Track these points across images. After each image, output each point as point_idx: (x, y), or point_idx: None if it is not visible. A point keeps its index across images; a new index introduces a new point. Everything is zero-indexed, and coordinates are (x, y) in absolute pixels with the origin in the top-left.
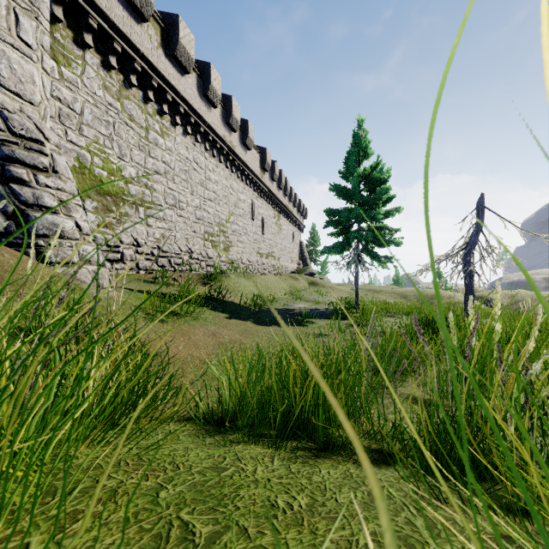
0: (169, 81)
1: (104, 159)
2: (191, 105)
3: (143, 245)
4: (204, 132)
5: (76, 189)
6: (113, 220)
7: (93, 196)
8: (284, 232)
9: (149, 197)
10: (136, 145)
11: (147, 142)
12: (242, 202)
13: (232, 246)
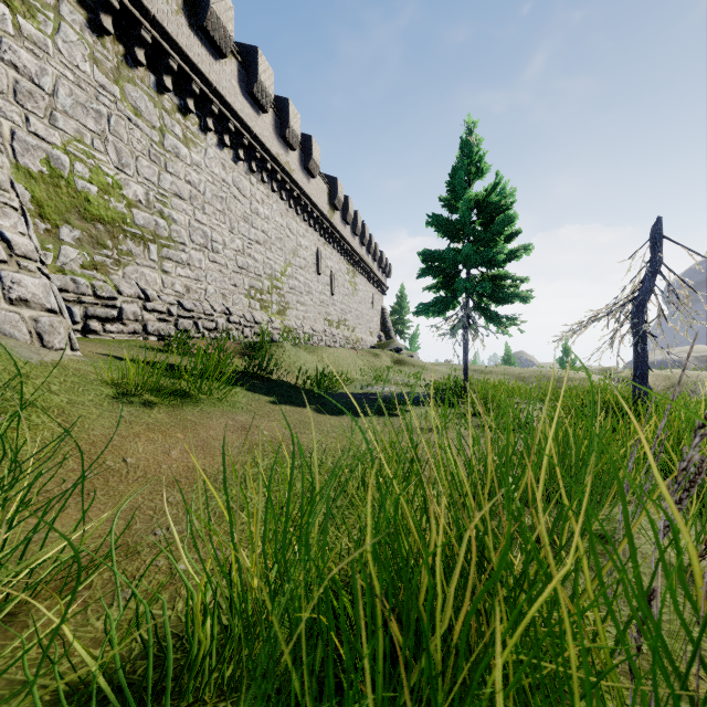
0: (195, 65)
1: (92, 167)
2: (230, 105)
3: (155, 299)
4: (249, 146)
5: (10, 180)
6: (108, 259)
7: (74, 221)
8: (361, 294)
9: (166, 231)
10: (145, 152)
11: (162, 151)
12: (303, 250)
13: (289, 309)
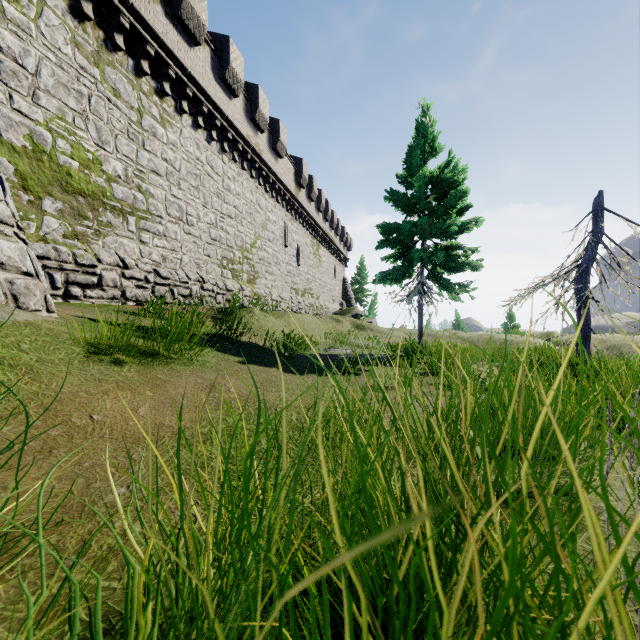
0: (171, 51)
1: (73, 143)
2: (203, 89)
3: (133, 268)
4: (221, 128)
5: None
6: (88, 230)
7: (57, 193)
8: (324, 266)
9: (143, 204)
10: (124, 131)
11: (140, 130)
12: (272, 224)
13: (258, 278)
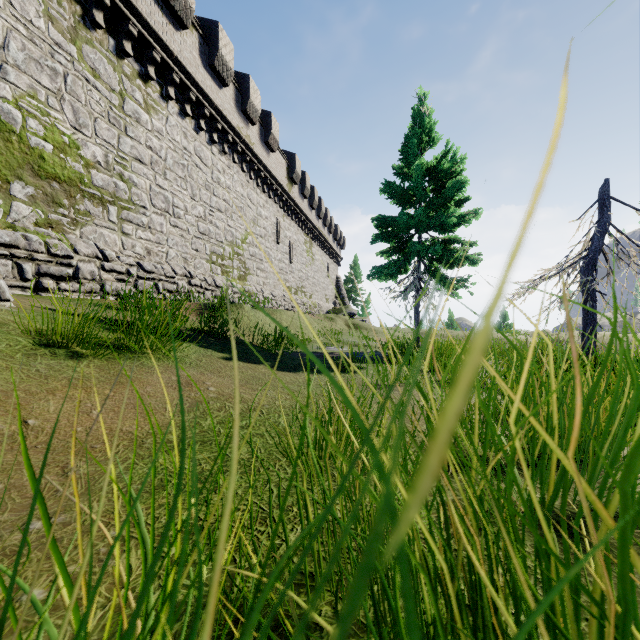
0: (156, 32)
1: (47, 124)
2: (191, 75)
3: (114, 260)
4: (210, 117)
5: None
6: (64, 218)
7: (27, 177)
8: (317, 264)
9: (126, 194)
10: (104, 115)
11: (122, 114)
12: (263, 220)
13: (249, 275)
